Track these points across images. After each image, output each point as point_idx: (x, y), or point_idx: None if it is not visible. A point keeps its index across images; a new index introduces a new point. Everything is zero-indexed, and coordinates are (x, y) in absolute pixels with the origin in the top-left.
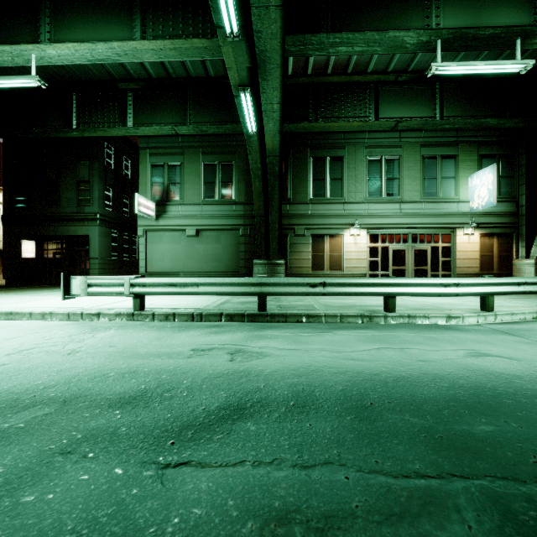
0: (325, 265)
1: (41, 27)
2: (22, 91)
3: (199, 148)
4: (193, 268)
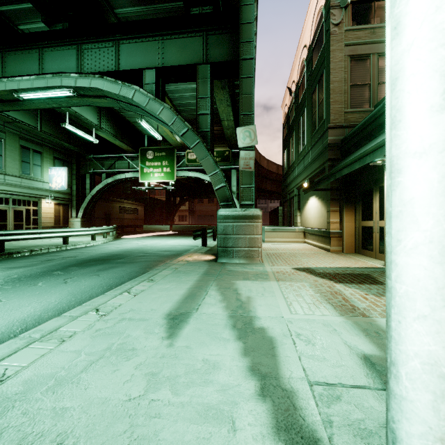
0: None
1: None
2: None
3: None
4: None
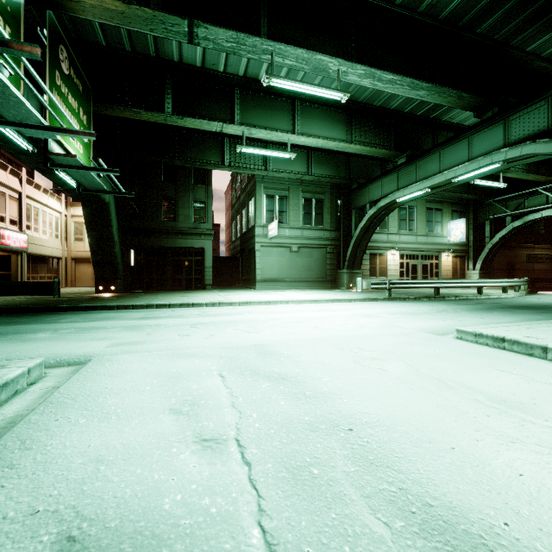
0: (377, 273)
1: (293, 121)
2: (181, 127)
3: (299, 187)
4: (294, 275)
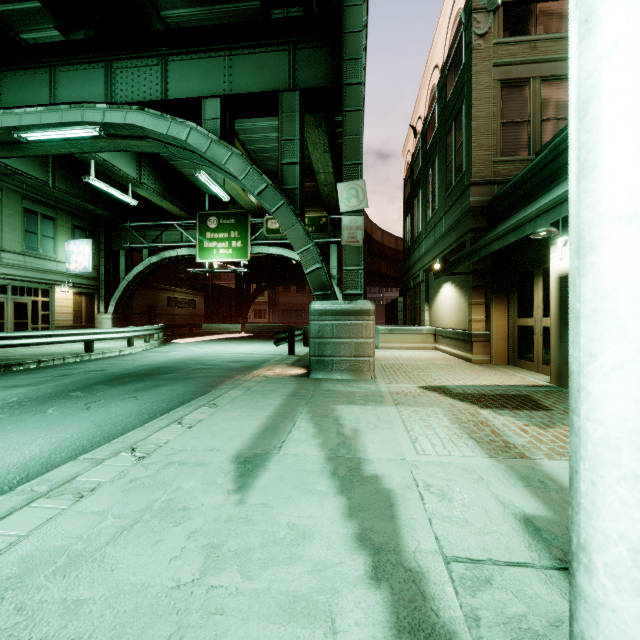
0: None
1: None
2: None
3: None
4: None
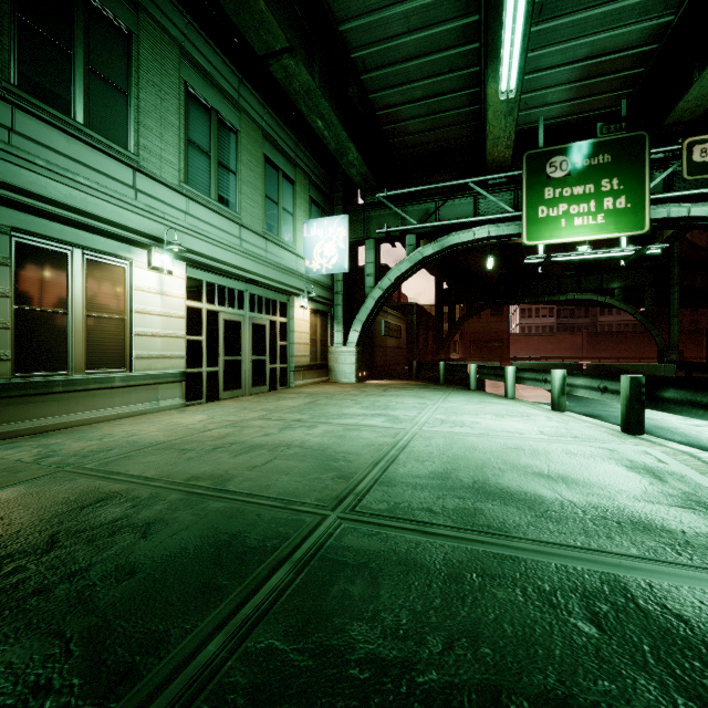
0: (74, 351)
1: None
2: None
3: None
4: None
